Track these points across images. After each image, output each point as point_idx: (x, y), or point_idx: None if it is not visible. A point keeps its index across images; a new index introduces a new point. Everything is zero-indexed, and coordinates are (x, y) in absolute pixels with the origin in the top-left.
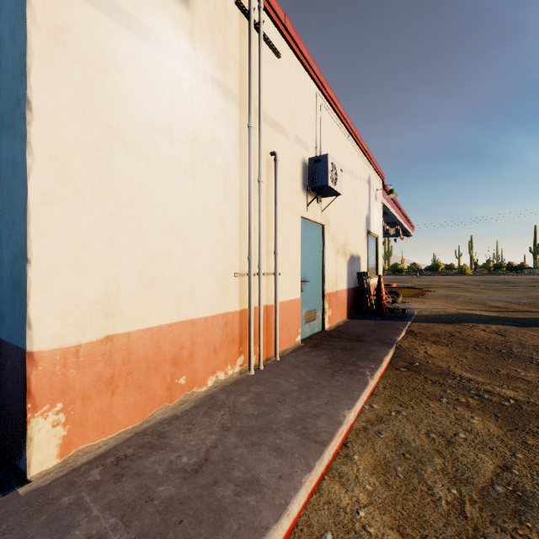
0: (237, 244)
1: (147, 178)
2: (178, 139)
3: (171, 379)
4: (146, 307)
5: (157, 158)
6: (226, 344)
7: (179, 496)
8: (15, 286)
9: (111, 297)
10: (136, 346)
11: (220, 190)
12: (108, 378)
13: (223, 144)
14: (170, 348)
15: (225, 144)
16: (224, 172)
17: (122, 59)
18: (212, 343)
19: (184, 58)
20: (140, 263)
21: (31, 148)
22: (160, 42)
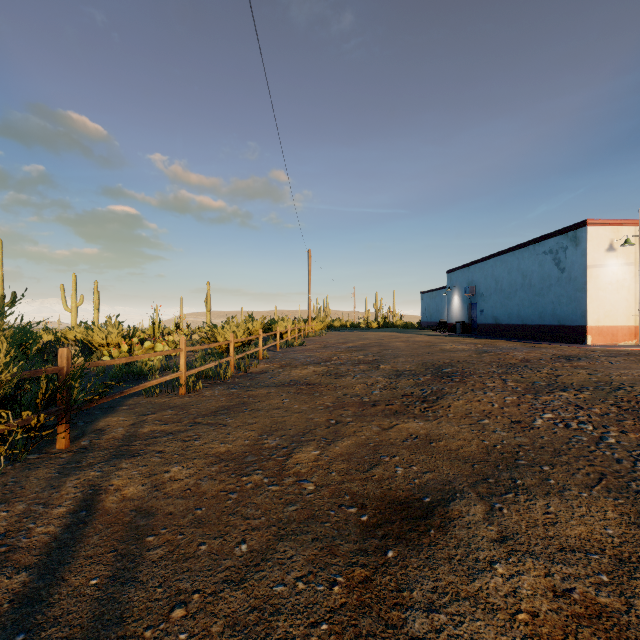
0: (633, 306)
1: (605, 295)
2: (613, 284)
3: (611, 338)
4: (605, 321)
5: (607, 290)
6: (629, 334)
7: (616, 346)
8: (582, 316)
9: (598, 319)
10: (603, 329)
11: (626, 292)
12: (598, 333)
13: (627, 279)
14: (611, 331)
15: (628, 279)
16: (628, 287)
17: (600, 274)
18: (623, 333)
19: (614, 264)
20: (604, 312)
21: (587, 296)
22: (608, 265)
